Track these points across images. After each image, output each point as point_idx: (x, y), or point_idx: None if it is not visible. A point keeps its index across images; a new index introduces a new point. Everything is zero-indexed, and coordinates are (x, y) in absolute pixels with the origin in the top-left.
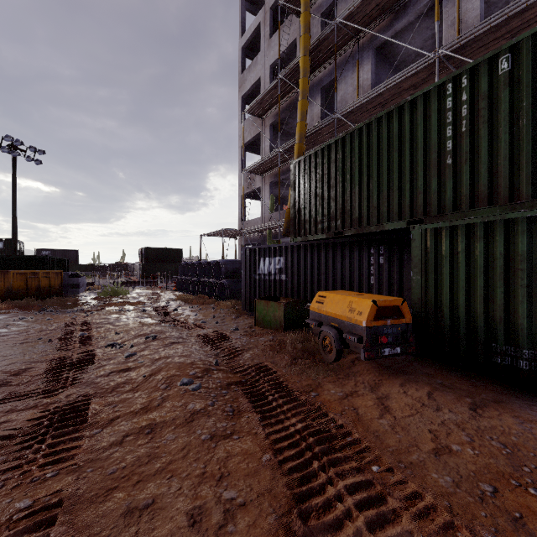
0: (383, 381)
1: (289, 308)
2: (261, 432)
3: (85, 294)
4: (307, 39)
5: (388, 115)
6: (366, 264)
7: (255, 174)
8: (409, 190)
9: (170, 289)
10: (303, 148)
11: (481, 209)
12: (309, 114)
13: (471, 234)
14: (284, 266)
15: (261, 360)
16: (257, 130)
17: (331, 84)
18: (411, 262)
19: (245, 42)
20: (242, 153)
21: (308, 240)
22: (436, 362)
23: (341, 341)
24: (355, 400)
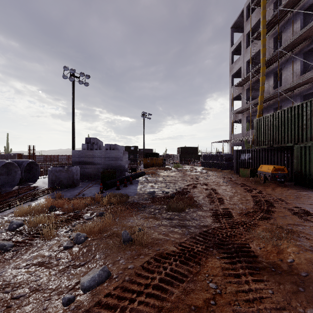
0: (277, 187)
1: (251, 171)
2: (241, 188)
3: (167, 166)
4: (264, 59)
5: (287, 109)
6: (283, 156)
7: (238, 114)
8: (293, 134)
9: (197, 165)
10: (261, 107)
11: (312, 141)
12: (267, 85)
13: (310, 148)
14: (251, 157)
15: (241, 182)
16: (239, 92)
17: (279, 70)
18: (294, 156)
19: (233, 50)
20: (232, 105)
21: (260, 148)
22: (301, 186)
23: (265, 177)
24: (266, 189)
